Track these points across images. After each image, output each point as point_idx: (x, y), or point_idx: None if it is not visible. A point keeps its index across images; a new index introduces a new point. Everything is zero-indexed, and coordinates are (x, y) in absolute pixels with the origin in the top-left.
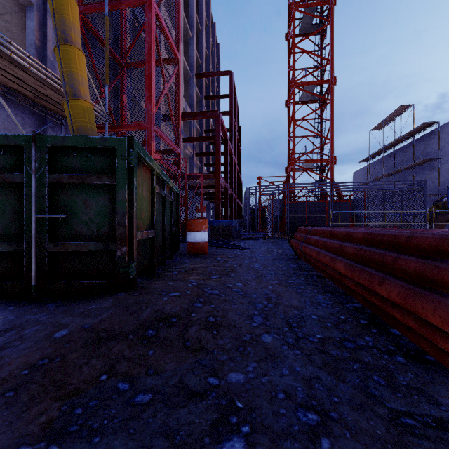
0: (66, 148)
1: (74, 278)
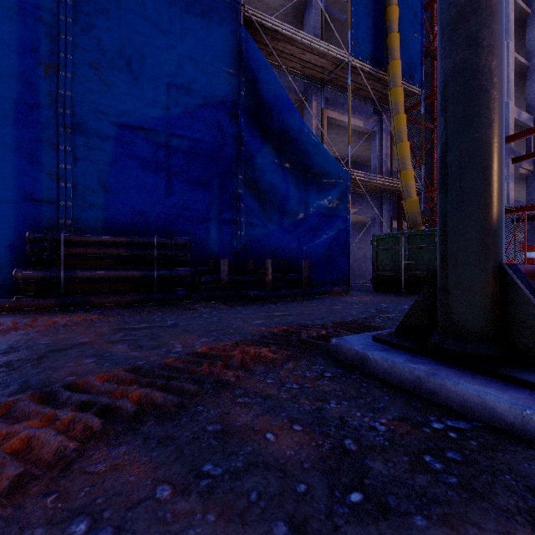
0: (414, 235)
1: (417, 286)
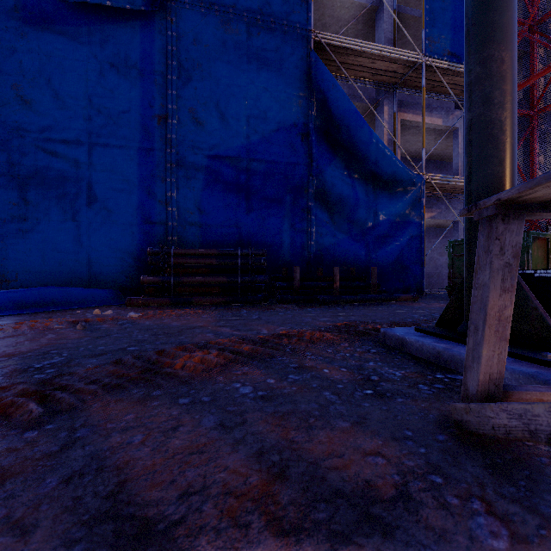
0: None
1: None
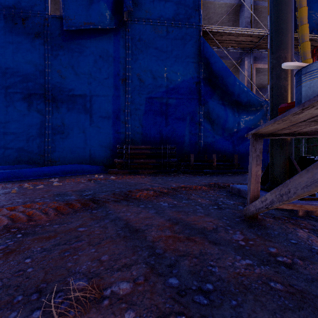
0: (311, 138)
1: None
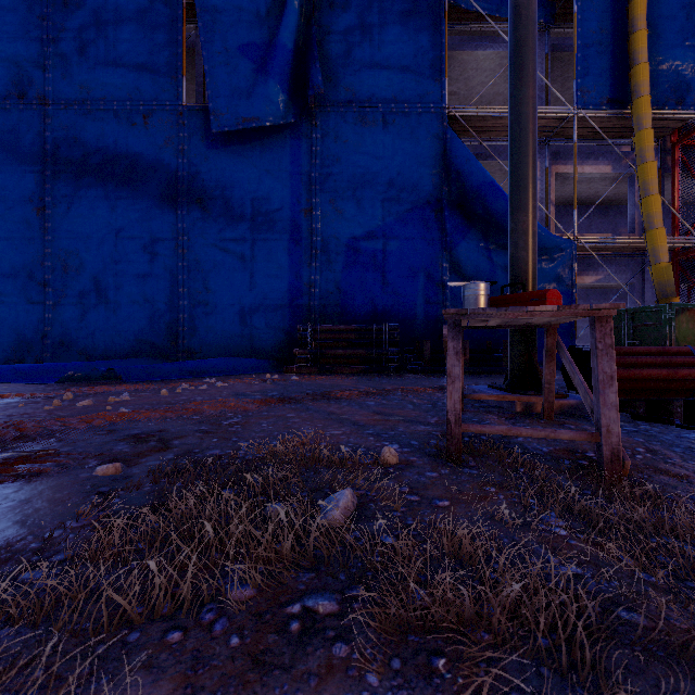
0: (639, 312)
1: None
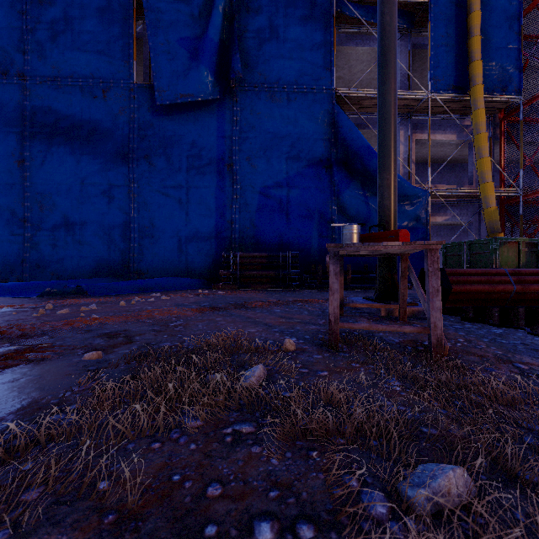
0: (474, 244)
1: None
